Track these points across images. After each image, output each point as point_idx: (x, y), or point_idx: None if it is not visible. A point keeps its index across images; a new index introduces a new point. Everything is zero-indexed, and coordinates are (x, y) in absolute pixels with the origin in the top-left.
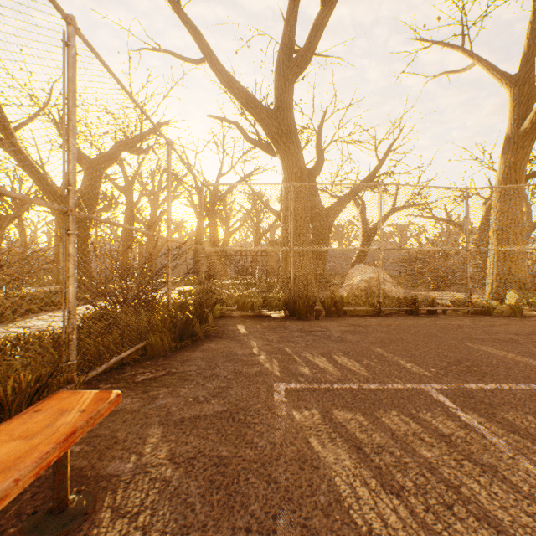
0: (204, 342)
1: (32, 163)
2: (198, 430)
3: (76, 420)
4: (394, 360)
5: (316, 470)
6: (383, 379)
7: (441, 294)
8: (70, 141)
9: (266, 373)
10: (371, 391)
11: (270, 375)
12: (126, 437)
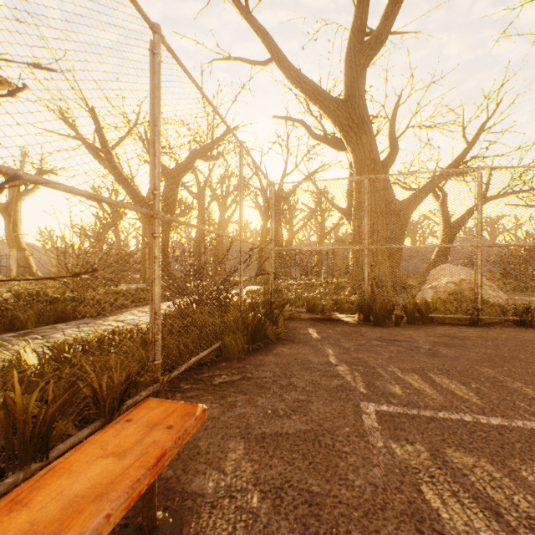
0: (276, 345)
1: (125, 177)
2: (282, 452)
3: (164, 438)
4: (514, 386)
5: None
6: (506, 413)
7: None
8: (156, 146)
9: (349, 388)
10: (493, 428)
11: (354, 391)
12: (208, 448)
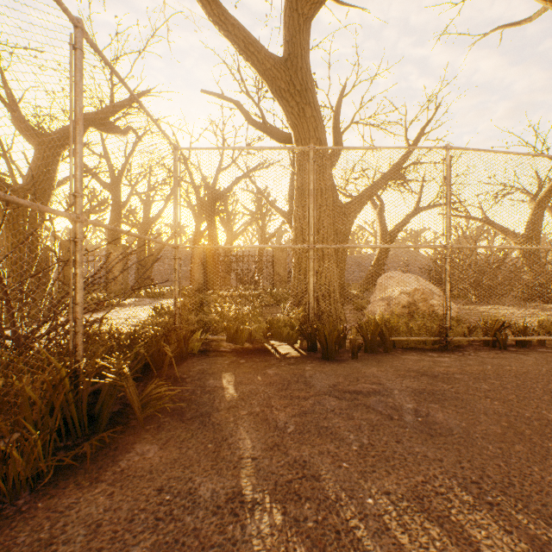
0: (140, 434)
1: None
2: None
3: None
4: None
5: None
6: None
7: (492, 309)
8: None
9: None
10: None
11: None
12: None
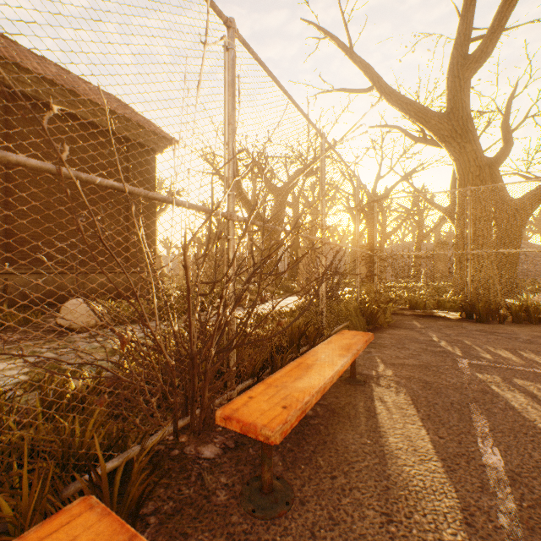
0: (387, 329)
1: (247, 199)
2: (406, 369)
3: (363, 338)
4: None
5: (496, 397)
6: None
7: None
8: (323, 202)
9: (448, 352)
10: None
11: (453, 354)
12: (364, 364)
